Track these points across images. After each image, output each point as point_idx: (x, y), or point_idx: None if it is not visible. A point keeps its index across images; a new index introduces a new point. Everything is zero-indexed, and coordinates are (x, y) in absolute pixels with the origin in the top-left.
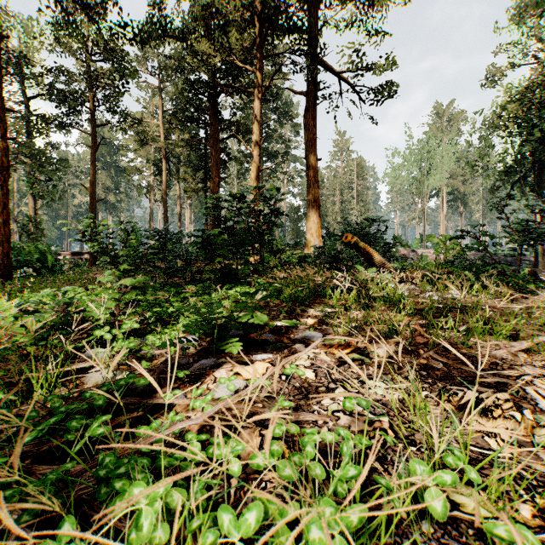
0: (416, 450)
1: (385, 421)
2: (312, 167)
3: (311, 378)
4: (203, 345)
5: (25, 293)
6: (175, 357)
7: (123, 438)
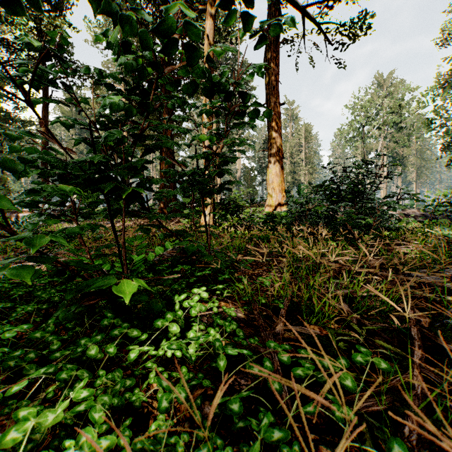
0: None
1: None
2: (274, 112)
3: None
4: None
5: None
6: None
7: None
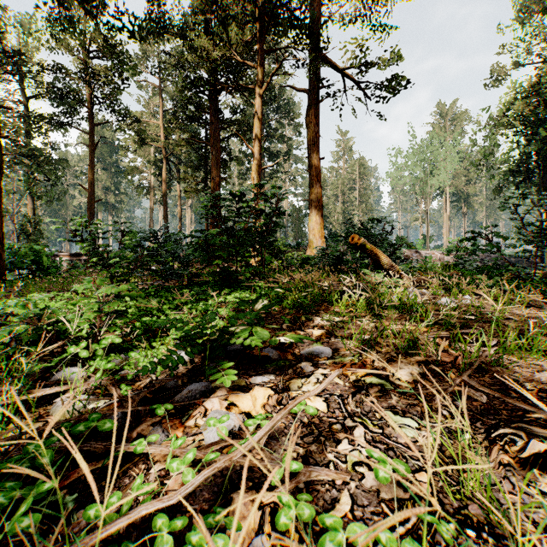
0: (476, 535)
1: (424, 483)
2: (315, 166)
3: (322, 410)
4: (196, 362)
5: (11, 298)
6: (161, 379)
7: (80, 503)
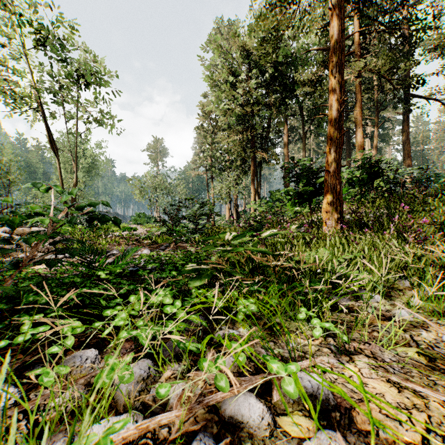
0: None
1: None
2: (406, 149)
3: None
4: None
5: None
6: None
7: None
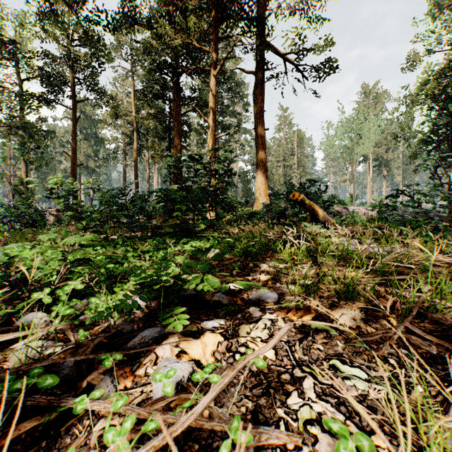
0: None
1: (383, 448)
2: (261, 136)
3: (270, 358)
4: (153, 306)
5: None
6: (117, 324)
7: None
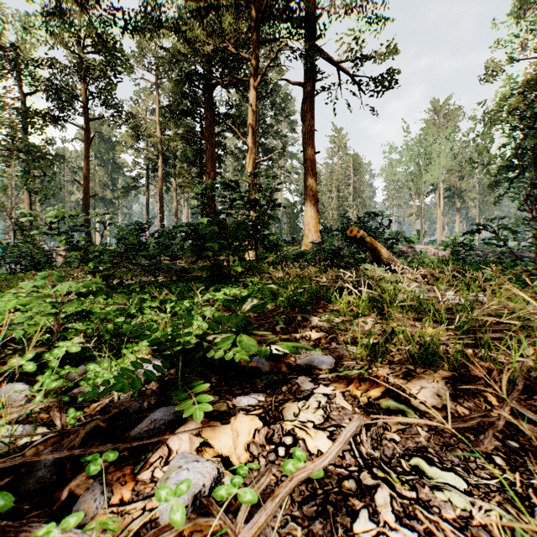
0: None
1: None
2: (310, 160)
3: None
4: (171, 374)
5: None
6: (121, 401)
7: None
